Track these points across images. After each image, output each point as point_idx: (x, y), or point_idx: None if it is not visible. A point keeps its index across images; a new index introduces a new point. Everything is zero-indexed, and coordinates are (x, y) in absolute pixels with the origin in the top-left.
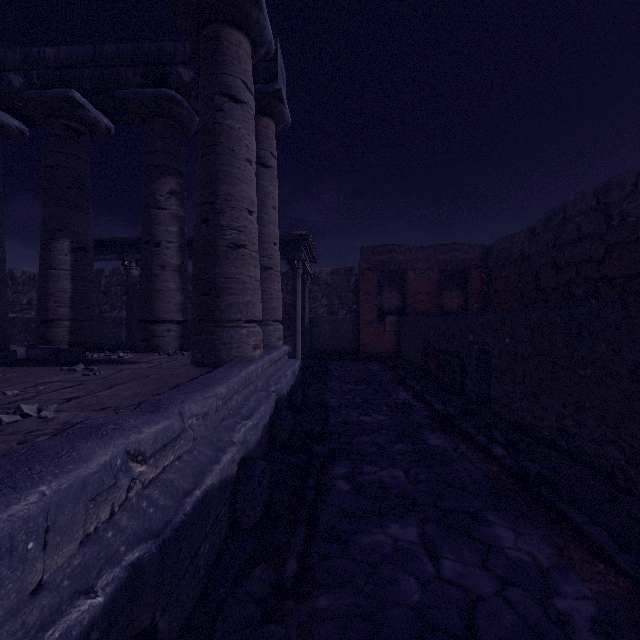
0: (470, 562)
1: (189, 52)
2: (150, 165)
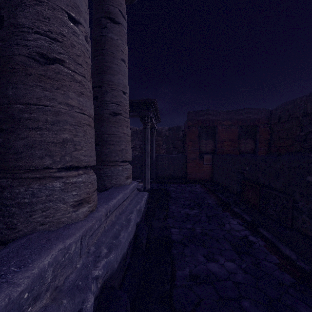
0: None
1: None
2: None
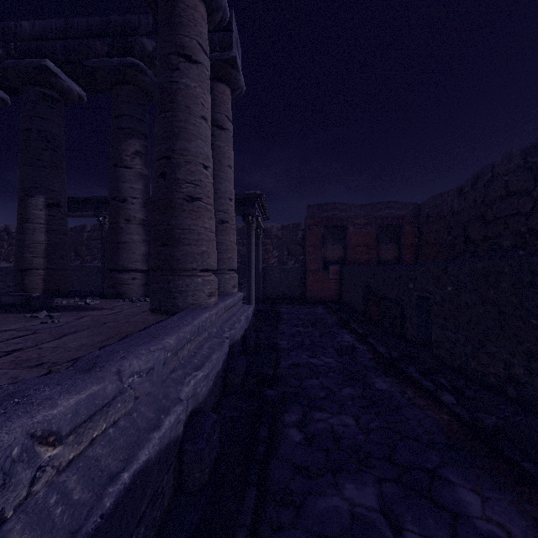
0: (437, 537)
1: (152, 24)
2: (117, 128)
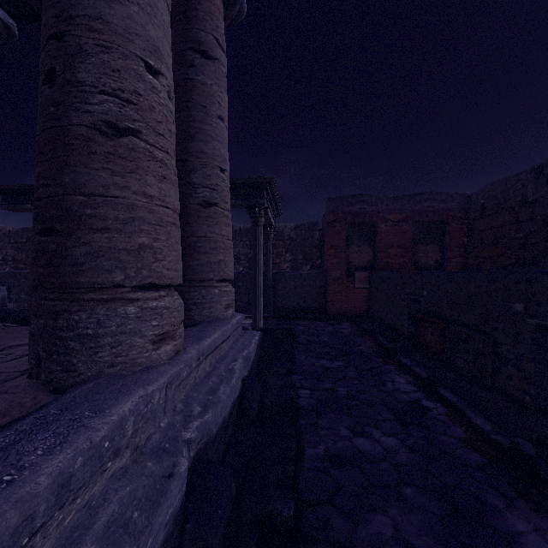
0: None
1: None
2: None
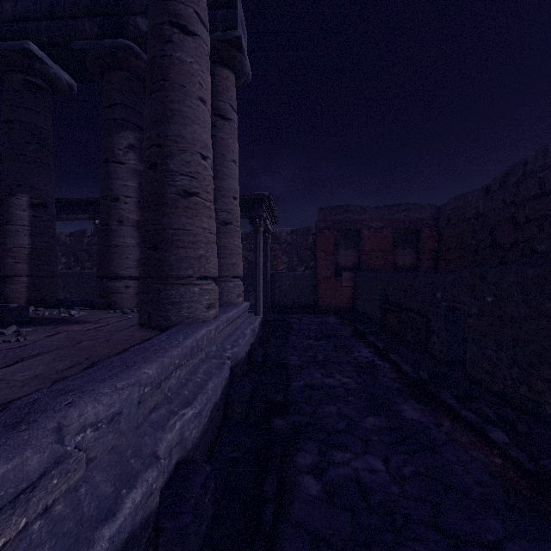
0: None
1: (146, 1)
2: (108, 119)
